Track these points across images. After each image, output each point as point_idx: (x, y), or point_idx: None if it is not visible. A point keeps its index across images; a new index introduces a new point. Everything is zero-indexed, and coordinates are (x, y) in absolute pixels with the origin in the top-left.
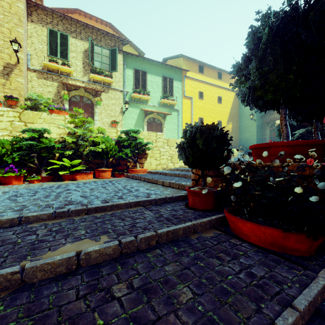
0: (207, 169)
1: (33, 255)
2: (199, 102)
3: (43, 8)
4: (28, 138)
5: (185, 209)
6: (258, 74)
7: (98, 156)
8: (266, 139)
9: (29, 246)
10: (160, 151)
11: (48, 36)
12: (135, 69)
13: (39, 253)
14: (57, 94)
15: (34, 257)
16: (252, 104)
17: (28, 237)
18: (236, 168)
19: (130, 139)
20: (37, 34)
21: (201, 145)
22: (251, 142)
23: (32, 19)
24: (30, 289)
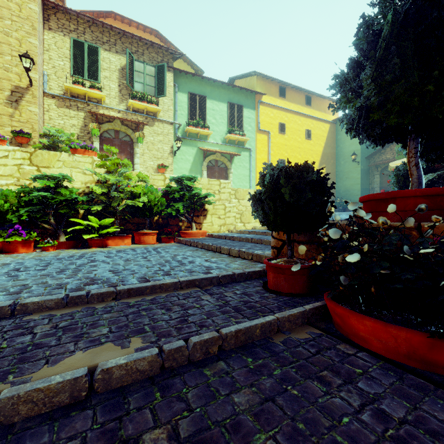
0: (297, 233)
1: (18, 373)
2: (280, 138)
3: (65, 11)
4: (42, 189)
5: (263, 292)
6: (375, 87)
7: (138, 213)
8: (374, 189)
9: (16, 354)
10: (225, 206)
11: (71, 49)
12: (191, 93)
13: (29, 369)
14: (84, 128)
15: (19, 377)
16: (362, 135)
17: (19, 338)
18: (343, 230)
19: (183, 189)
20: (57, 46)
21: (288, 195)
22: (353, 193)
23: (50, 26)
24: (5, 436)
